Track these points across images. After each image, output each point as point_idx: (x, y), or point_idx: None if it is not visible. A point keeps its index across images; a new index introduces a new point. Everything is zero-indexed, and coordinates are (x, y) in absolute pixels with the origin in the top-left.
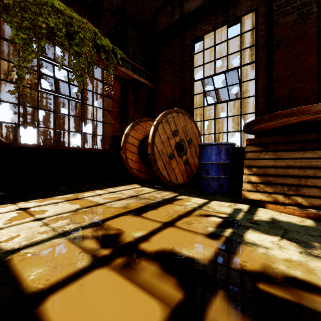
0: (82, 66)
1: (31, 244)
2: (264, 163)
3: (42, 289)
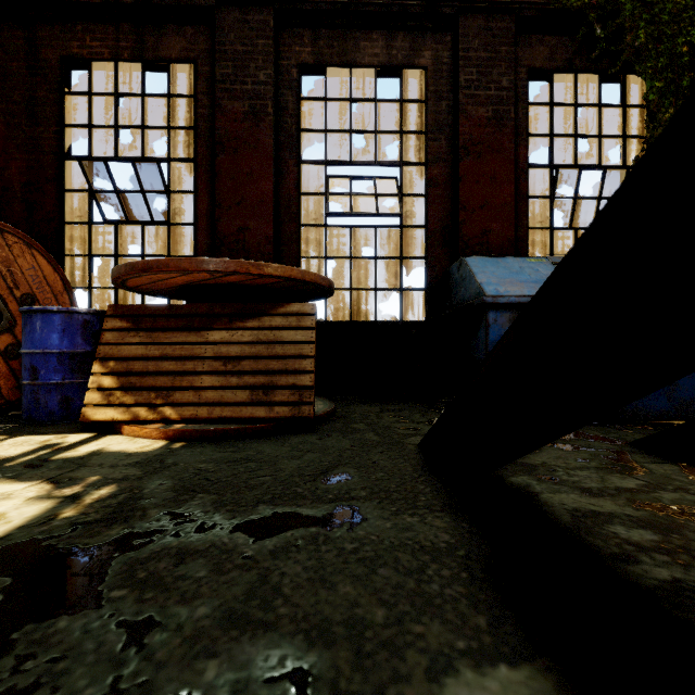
0: None
1: None
2: (130, 352)
3: None
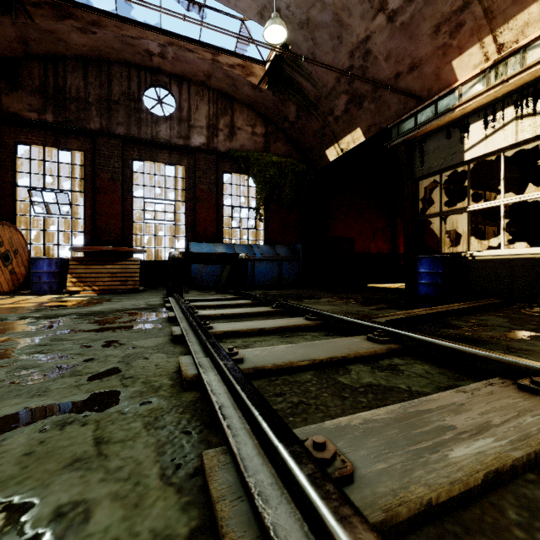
0: None
1: None
2: (80, 271)
3: None
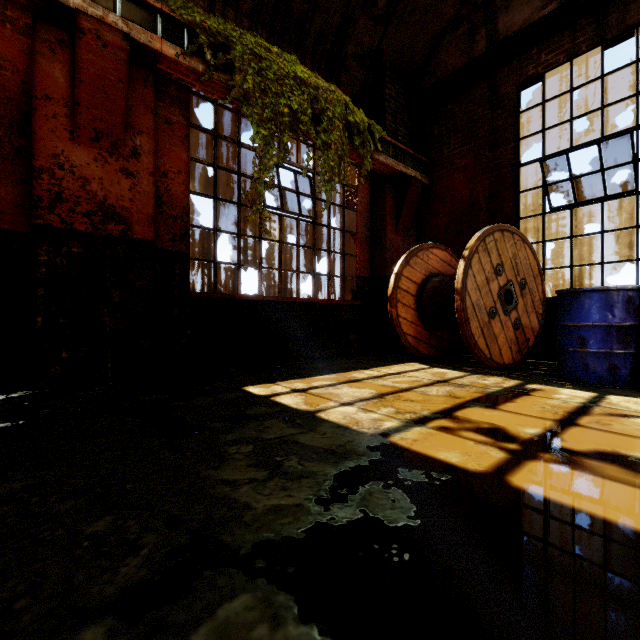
0: (331, 165)
1: (392, 430)
2: None
3: (487, 471)
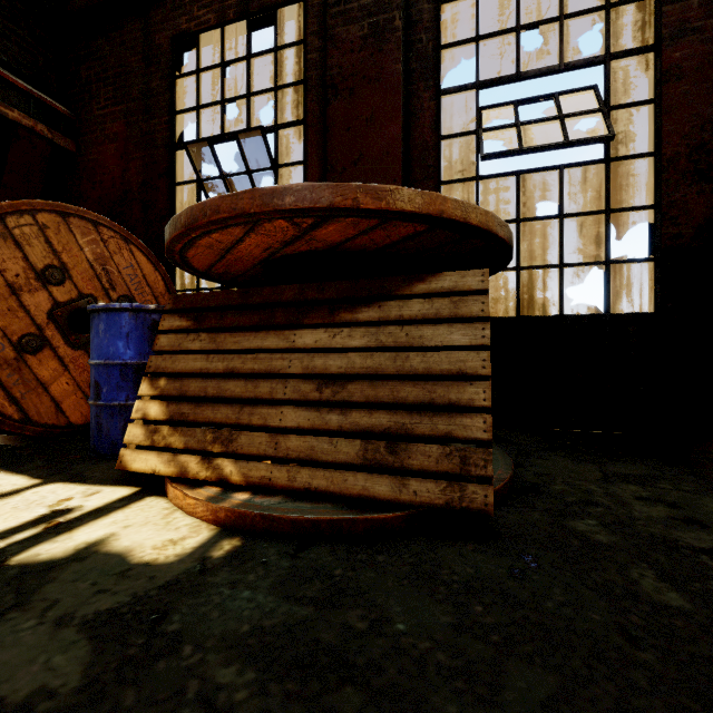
0: None
1: None
2: (185, 365)
3: None
